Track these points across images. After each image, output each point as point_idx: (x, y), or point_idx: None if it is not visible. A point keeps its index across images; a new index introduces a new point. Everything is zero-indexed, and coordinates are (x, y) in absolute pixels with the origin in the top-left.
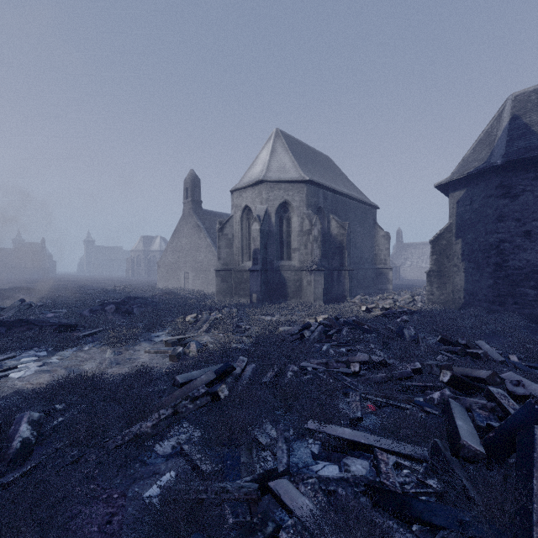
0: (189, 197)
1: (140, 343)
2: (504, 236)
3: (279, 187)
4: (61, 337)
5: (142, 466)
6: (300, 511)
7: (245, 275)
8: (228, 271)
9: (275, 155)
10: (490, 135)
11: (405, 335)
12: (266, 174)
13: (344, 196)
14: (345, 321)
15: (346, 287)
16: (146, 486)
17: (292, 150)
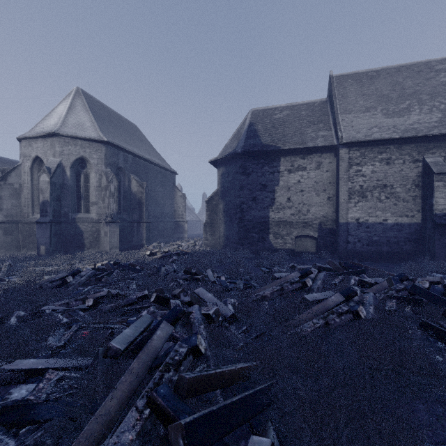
0: None
1: None
2: (243, 200)
3: (75, 143)
4: None
5: None
6: None
7: (35, 227)
8: (13, 223)
9: (73, 112)
10: (239, 133)
11: (161, 271)
12: (60, 128)
13: (145, 160)
14: (120, 264)
15: (144, 236)
16: None
17: (93, 111)
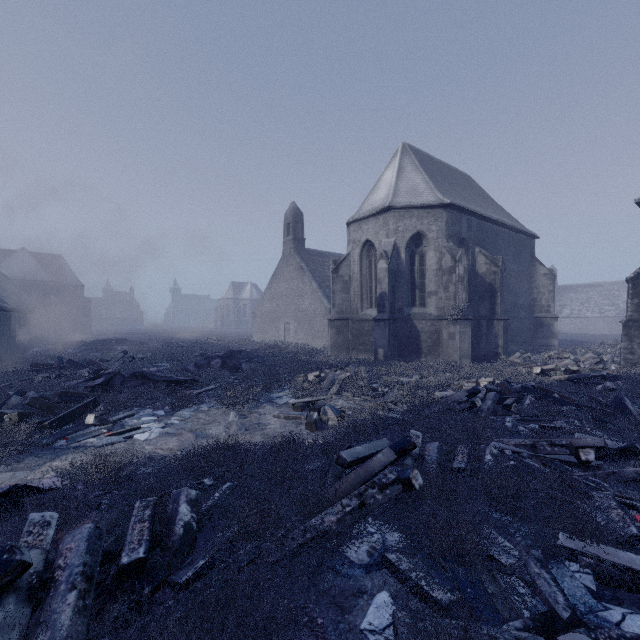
0: (290, 234)
1: (263, 405)
2: None
3: (410, 215)
4: (177, 394)
5: (336, 578)
6: None
7: (365, 325)
8: (344, 320)
9: (403, 176)
10: None
11: (631, 410)
12: (393, 199)
13: (493, 223)
14: (525, 387)
15: (500, 341)
16: (357, 611)
17: (424, 167)
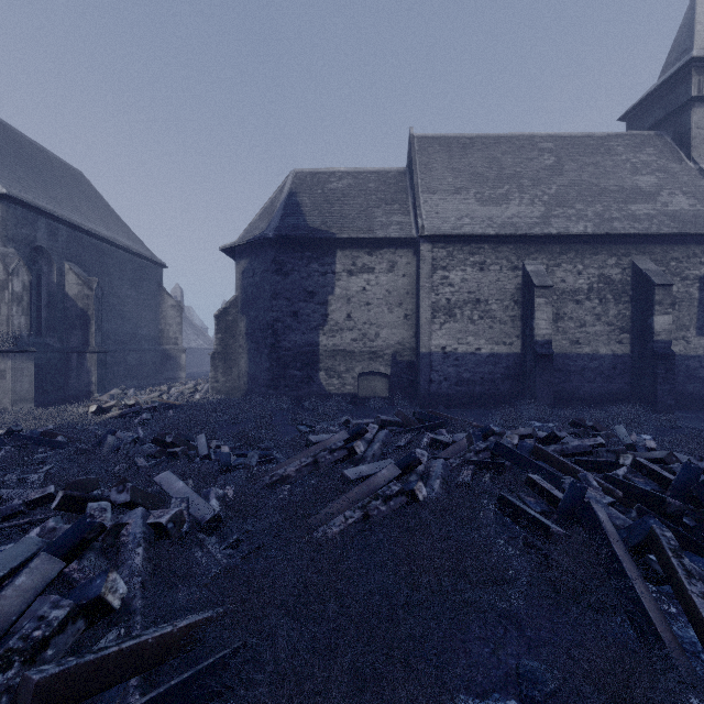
0: None
1: None
2: (278, 315)
3: None
4: None
5: None
6: None
7: None
8: None
9: None
10: (273, 205)
11: (105, 443)
12: None
13: (97, 238)
14: (18, 435)
15: (93, 377)
16: None
17: None
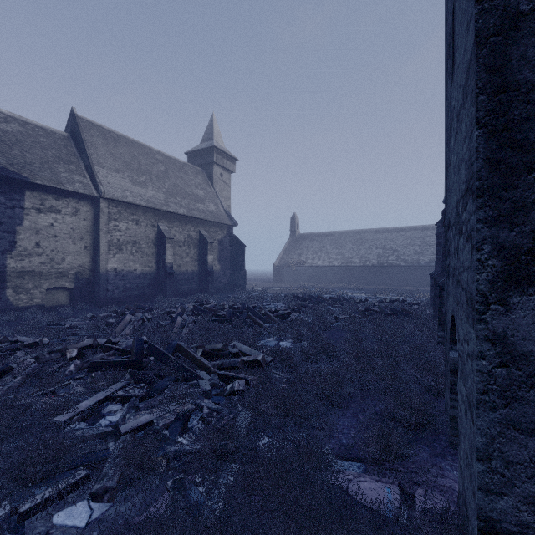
0: None
1: None
2: None
3: None
4: None
5: None
6: (149, 418)
7: None
8: None
9: None
10: None
11: None
12: None
13: None
14: None
15: None
16: (65, 534)
17: None
